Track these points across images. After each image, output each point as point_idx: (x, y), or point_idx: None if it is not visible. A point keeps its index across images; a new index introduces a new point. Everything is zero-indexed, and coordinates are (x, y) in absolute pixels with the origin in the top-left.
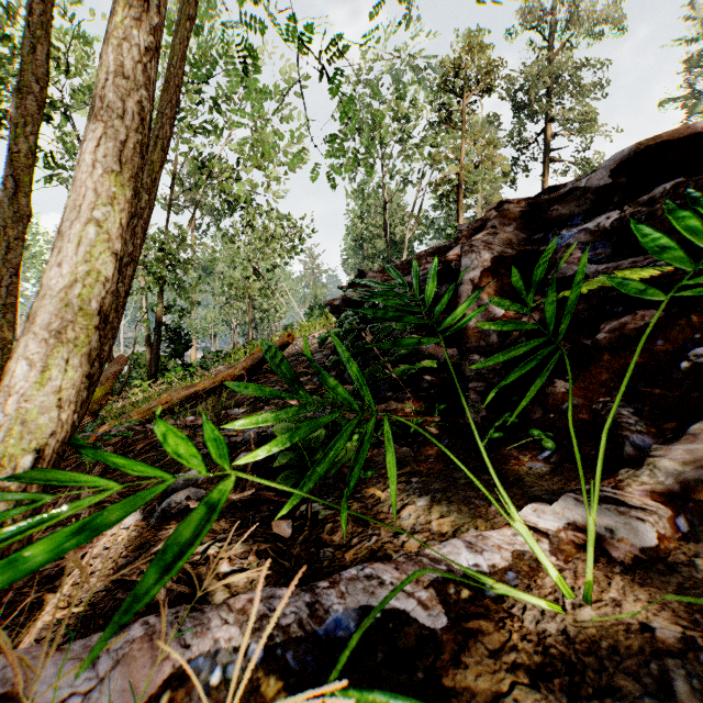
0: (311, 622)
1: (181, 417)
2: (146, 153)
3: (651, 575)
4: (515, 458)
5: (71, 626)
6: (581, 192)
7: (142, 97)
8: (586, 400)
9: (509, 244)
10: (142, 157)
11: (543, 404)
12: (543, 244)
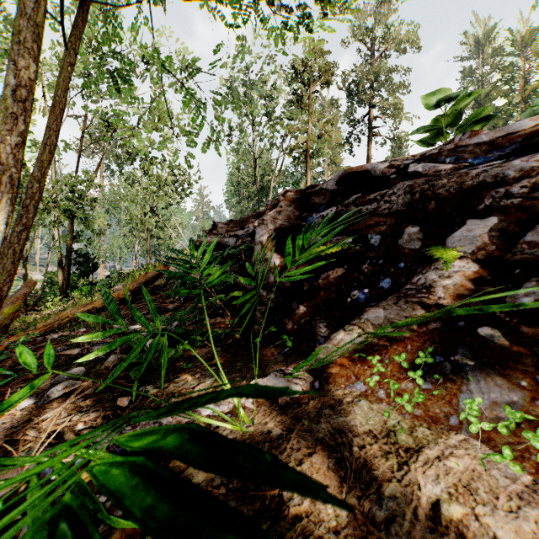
0: (114, 446)
1: (76, 329)
2: (16, 201)
3: (289, 409)
4: (271, 353)
5: None
6: (325, 191)
7: (13, 173)
8: (311, 318)
9: (288, 218)
10: (12, 205)
11: (293, 320)
12: (304, 221)
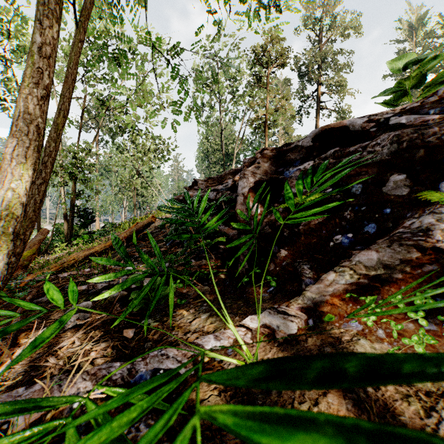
0: (128, 377)
1: (82, 269)
2: (41, 149)
3: (289, 346)
4: (257, 291)
5: (4, 391)
6: (300, 148)
7: (38, 123)
8: (292, 260)
9: (265, 173)
10: (38, 152)
11: (275, 262)
12: (281, 174)
